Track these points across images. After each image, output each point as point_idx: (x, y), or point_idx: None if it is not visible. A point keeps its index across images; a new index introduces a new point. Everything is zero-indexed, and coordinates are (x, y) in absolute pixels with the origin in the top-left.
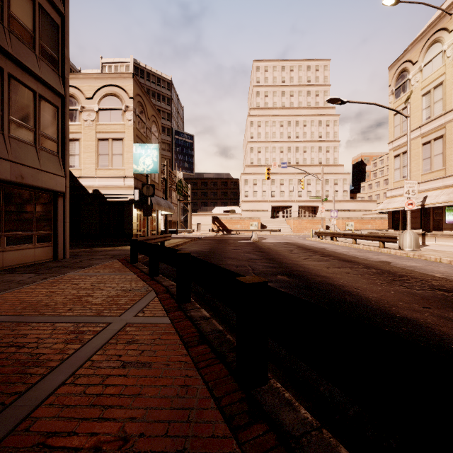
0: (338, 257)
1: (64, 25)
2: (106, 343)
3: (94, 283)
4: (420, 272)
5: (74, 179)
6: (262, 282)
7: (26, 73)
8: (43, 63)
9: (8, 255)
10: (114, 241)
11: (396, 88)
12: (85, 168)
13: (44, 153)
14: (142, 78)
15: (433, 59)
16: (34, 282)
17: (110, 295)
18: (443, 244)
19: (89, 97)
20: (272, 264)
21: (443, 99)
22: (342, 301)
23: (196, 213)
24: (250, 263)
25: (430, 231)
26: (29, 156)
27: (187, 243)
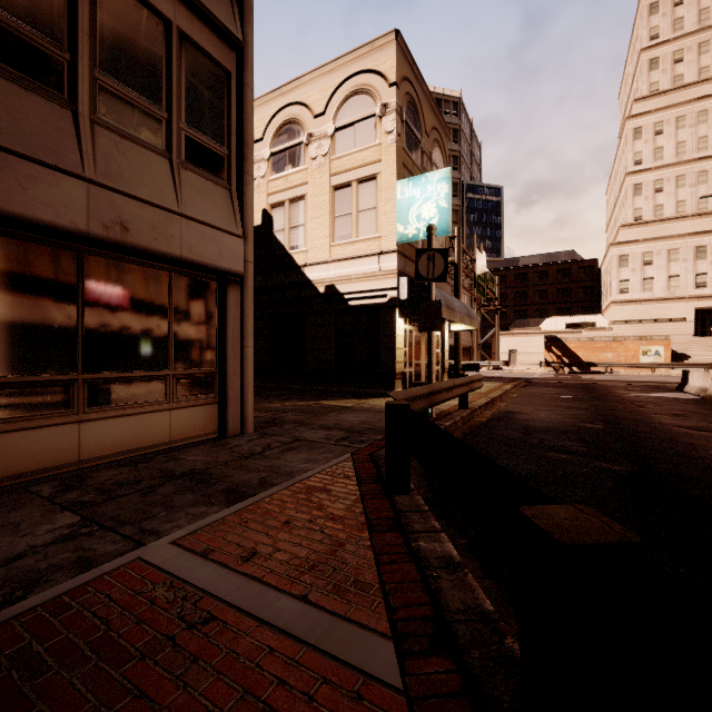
0: None
1: None
2: None
3: None
4: None
5: (297, 270)
6: None
7: None
8: None
9: (97, 431)
10: (360, 385)
11: None
12: (313, 248)
13: (192, 178)
14: None
15: None
16: None
17: None
18: None
19: (319, 112)
20: None
21: None
22: None
23: (507, 331)
24: None
25: None
26: (148, 176)
27: (507, 392)
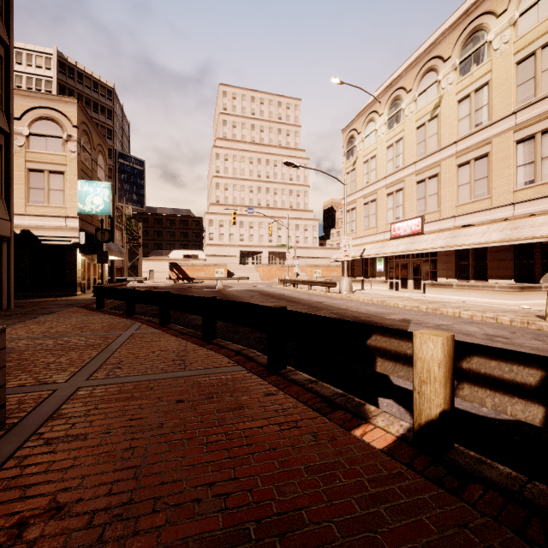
0: (289, 300)
1: (9, 57)
2: (128, 338)
3: (79, 321)
4: (335, 306)
5: None
6: (214, 297)
7: None
8: None
9: None
10: (51, 291)
11: (347, 151)
12: None
13: None
14: (71, 79)
15: (370, 134)
16: (15, 323)
17: (105, 325)
18: (376, 288)
19: (15, 117)
20: None
21: (376, 169)
22: None
23: (148, 257)
24: None
25: (368, 278)
26: None
27: None
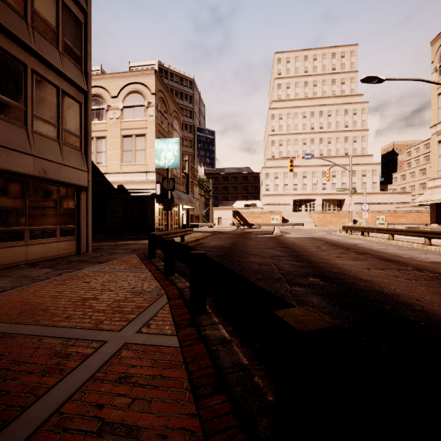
0: (377, 256)
1: (87, 21)
2: (90, 378)
3: (105, 282)
4: None
5: (101, 175)
6: (328, 328)
7: (49, 70)
8: (66, 59)
9: (32, 249)
10: (137, 234)
11: (440, 64)
12: (111, 165)
13: (67, 149)
14: (166, 79)
15: None
16: (47, 278)
17: (117, 299)
18: None
19: (114, 96)
20: (300, 262)
21: None
22: (405, 319)
23: (217, 207)
24: (274, 261)
25: None
26: (52, 151)
27: (207, 237)
